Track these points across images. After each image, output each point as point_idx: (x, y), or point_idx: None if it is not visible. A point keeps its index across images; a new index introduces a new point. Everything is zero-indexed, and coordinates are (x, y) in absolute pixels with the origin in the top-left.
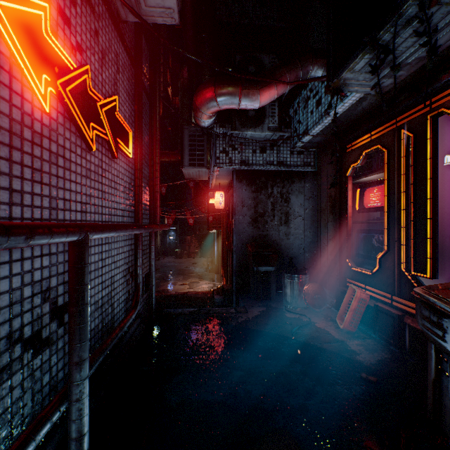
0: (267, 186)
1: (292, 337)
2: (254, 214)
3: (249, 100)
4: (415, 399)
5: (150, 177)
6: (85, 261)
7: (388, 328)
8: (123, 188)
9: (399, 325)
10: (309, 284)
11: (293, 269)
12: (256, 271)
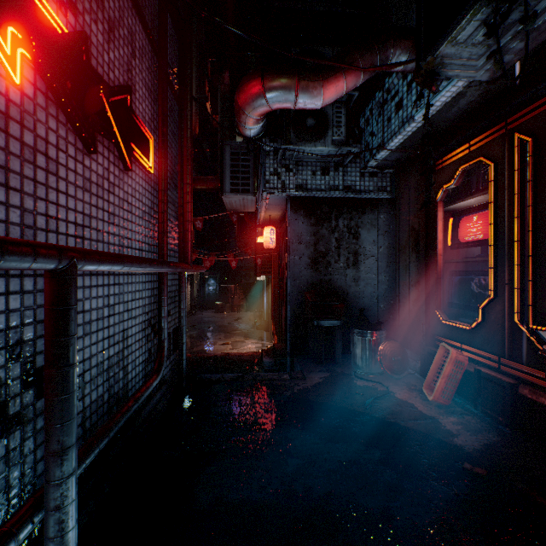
0: (330, 218)
1: (366, 411)
2: (313, 253)
3: (308, 95)
4: (543, 501)
5: (179, 203)
6: (69, 301)
7: (495, 401)
8: (141, 212)
9: (511, 397)
10: (386, 342)
11: (365, 323)
12: (316, 325)
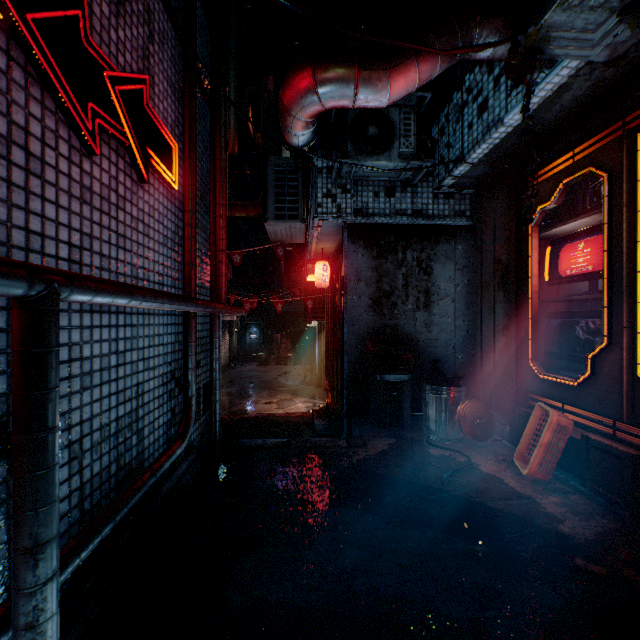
0: (396, 249)
1: (443, 488)
2: (375, 292)
3: (371, 89)
4: None
5: (211, 229)
6: (47, 340)
7: (610, 477)
8: (161, 237)
9: (632, 472)
10: (466, 402)
11: (440, 378)
12: (379, 380)
